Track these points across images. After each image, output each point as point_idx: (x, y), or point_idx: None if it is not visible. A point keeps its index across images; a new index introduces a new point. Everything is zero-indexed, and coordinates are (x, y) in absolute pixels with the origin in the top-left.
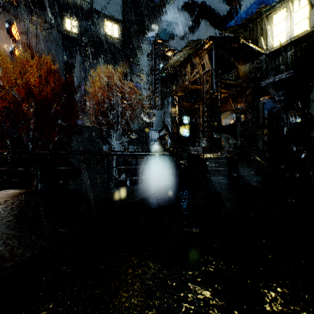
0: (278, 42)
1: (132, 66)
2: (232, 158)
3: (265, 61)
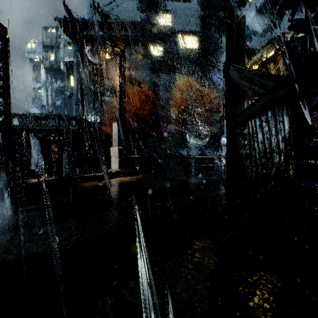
0: None
1: (210, 70)
2: None
3: None
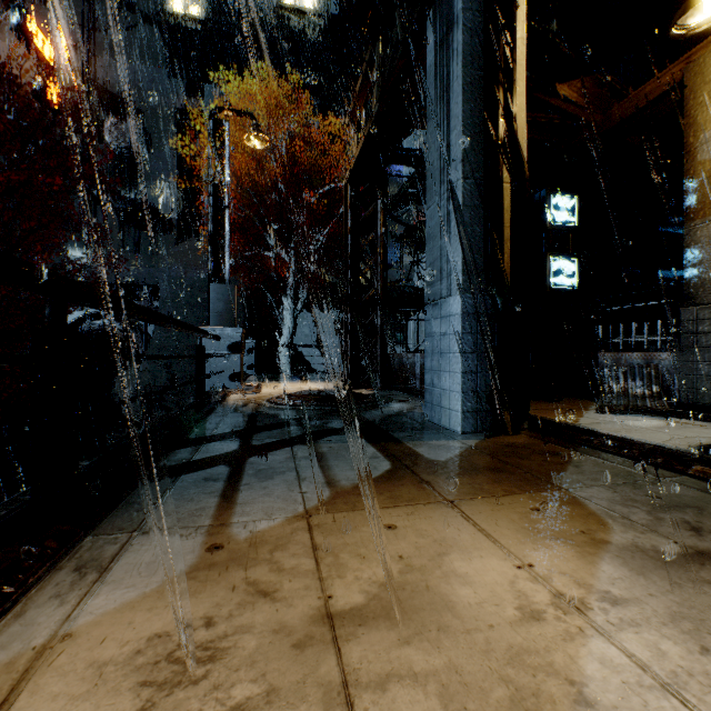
0: None
1: None
2: None
3: None
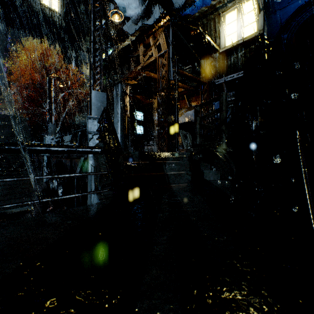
0: (230, 42)
1: (78, 51)
2: (193, 158)
3: (218, 59)
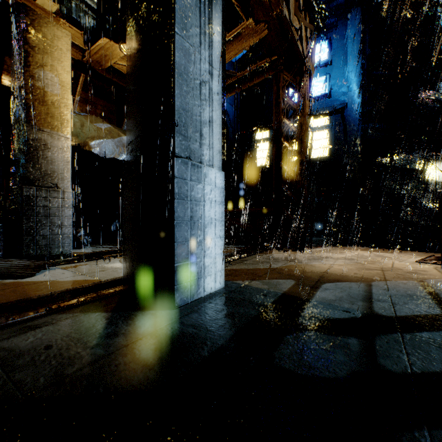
0: None
1: None
2: None
3: None
